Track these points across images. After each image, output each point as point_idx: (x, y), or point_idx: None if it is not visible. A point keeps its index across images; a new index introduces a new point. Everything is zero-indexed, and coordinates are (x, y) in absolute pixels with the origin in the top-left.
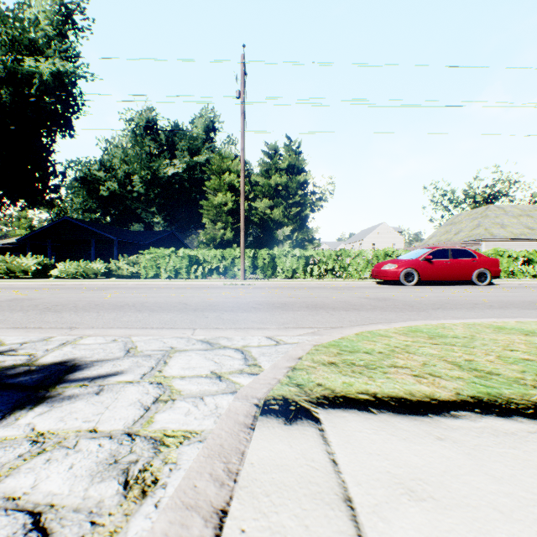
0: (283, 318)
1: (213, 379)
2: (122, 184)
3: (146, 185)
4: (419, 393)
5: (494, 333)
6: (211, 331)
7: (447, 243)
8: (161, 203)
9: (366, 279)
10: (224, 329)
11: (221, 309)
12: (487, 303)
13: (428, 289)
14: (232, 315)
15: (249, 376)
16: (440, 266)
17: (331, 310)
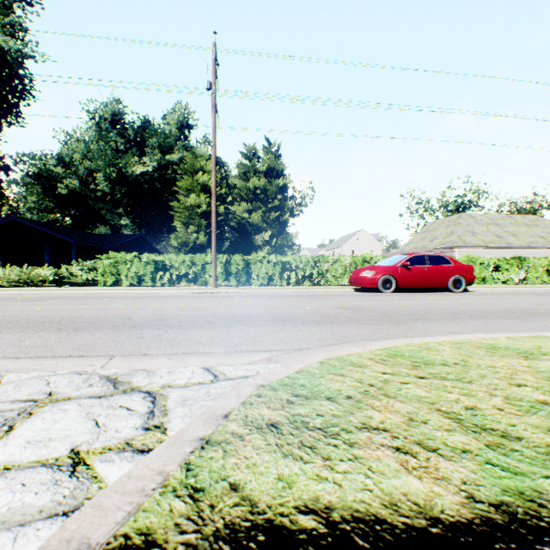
0: (239, 337)
1: (60, 471)
2: (84, 181)
3: (111, 183)
4: (408, 500)
5: (489, 356)
6: (133, 360)
7: (423, 250)
8: (129, 204)
9: (344, 286)
10: (153, 356)
11: (169, 324)
12: (466, 312)
13: (406, 296)
14: (177, 334)
15: (132, 457)
16: (418, 273)
17: (299, 325)
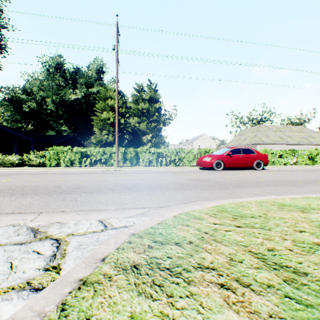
0: (126, 198)
1: None
2: (40, 104)
3: (56, 105)
4: None
5: (280, 211)
6: (53, 216)
7: (239, 145)
8: (67, 117)
9: (194, 166)
10: (68, 212)
11: (84, 191)
12: (264, 182)
13: (229, 172)
14: (87, 197)
15: (27, 295)
16: (236, 158)
17: (165, 190)
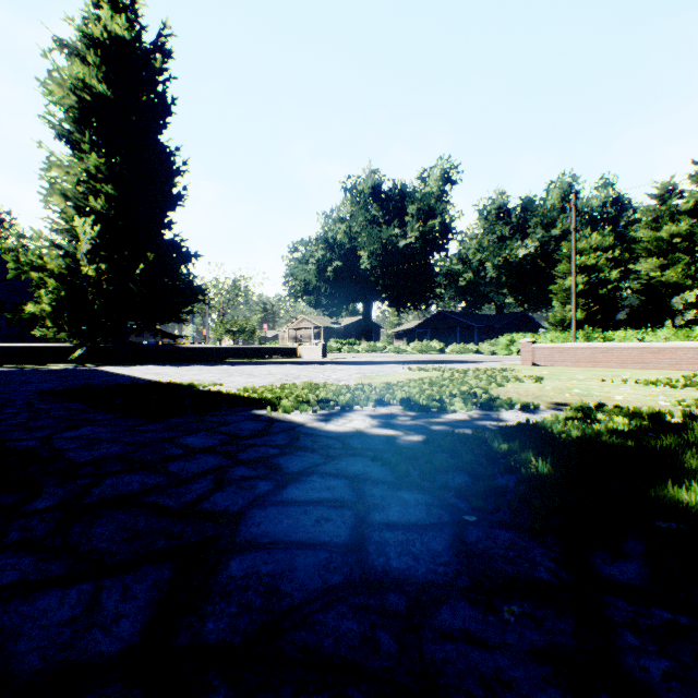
0: None
1: None
2: (475, 271)
3: (497, 271)
4: None
5: None
6: None
7: None
8: (511, 283)
9: None
10: None
11: None
12: None
13: None
14: None
15: None
16: None
17: None
